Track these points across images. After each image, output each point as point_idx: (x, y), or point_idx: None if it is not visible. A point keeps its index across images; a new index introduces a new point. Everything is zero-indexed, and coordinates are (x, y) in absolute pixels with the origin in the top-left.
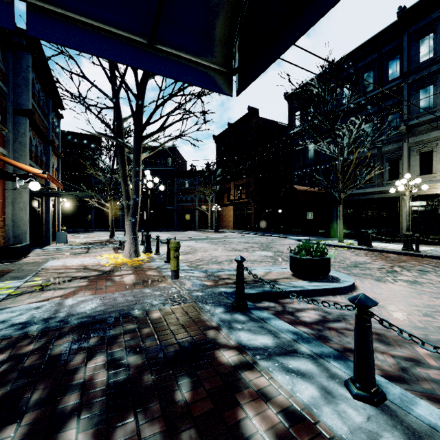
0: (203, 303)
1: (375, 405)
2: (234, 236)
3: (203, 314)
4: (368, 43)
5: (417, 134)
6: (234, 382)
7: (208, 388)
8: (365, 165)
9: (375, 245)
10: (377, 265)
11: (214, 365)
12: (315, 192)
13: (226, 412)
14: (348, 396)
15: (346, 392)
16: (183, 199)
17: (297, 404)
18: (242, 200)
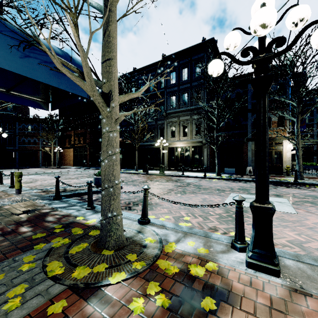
0: (37, 200)
1: (91, 209)
2: (72, 170)
3: (36, 203)
4: (151, 65)
5: (170, 118)
6: (46, 214)
7: (35, 217)
8: (151, 129)
9: (151, 172)
10: (142, 180)
11: (39, 213)
12: (125, 142)
13: (41, 218)
14: (85, 210)
15: (85, 209)
16: (25, 141)
17: (67, 214)
18: (80, 144)
